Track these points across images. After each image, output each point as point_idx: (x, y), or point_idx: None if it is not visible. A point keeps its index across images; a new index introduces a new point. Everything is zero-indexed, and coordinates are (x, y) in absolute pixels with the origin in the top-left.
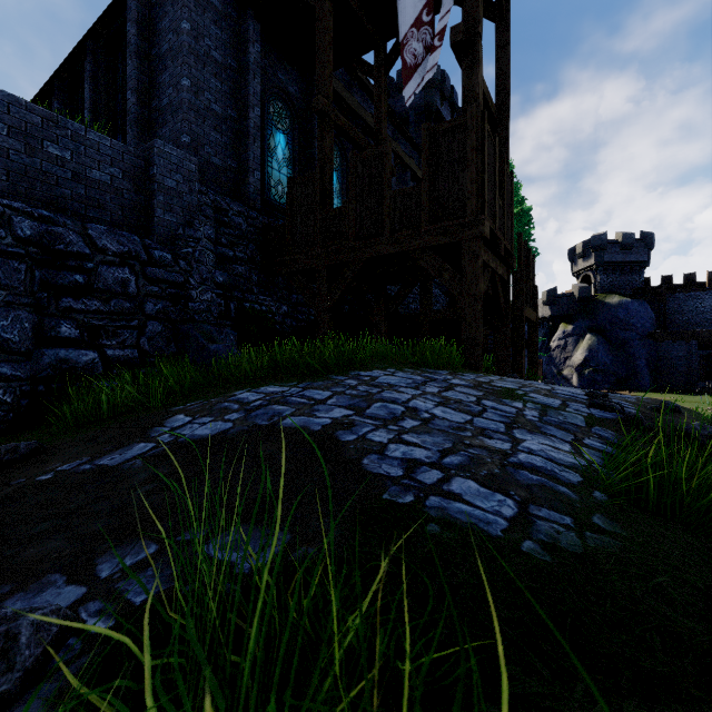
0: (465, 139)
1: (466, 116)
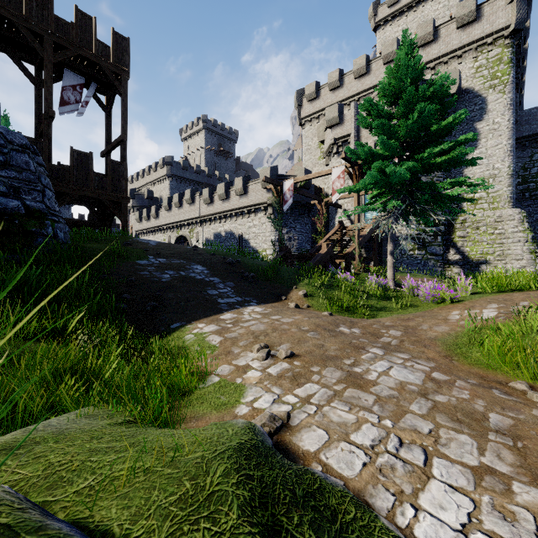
0: (124, 170)
1: (124, 163)
